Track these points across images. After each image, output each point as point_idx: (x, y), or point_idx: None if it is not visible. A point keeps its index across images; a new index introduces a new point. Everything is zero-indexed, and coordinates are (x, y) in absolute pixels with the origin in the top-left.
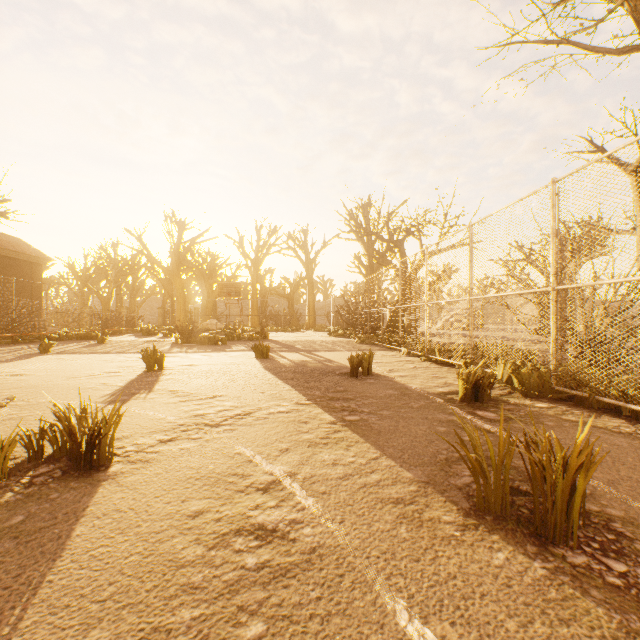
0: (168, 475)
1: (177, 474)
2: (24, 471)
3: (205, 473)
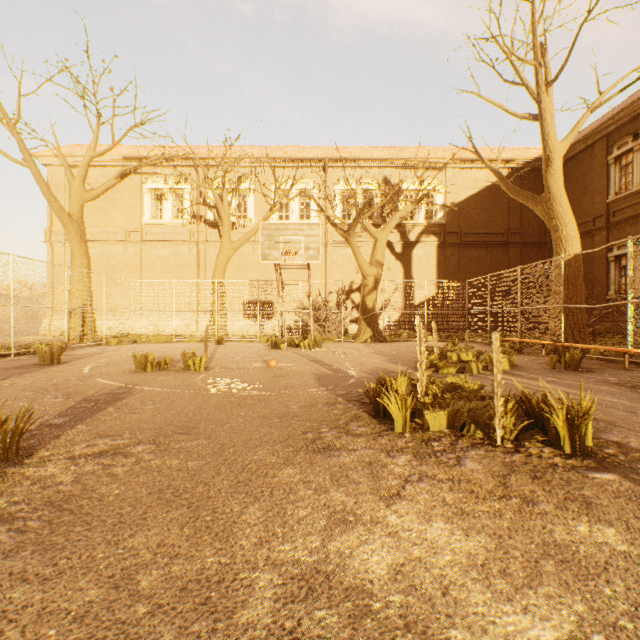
0: (120, 368)
1: (117, 368)
2: (163, 369)
3: (109, 368)
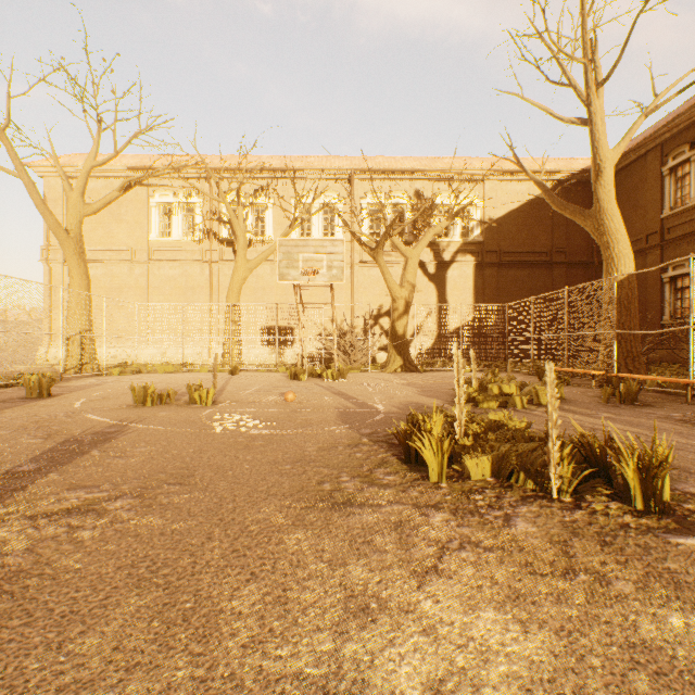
0: (117, 402)
1: (114, 402)
2: (166, 403)
3: (104, 402)
